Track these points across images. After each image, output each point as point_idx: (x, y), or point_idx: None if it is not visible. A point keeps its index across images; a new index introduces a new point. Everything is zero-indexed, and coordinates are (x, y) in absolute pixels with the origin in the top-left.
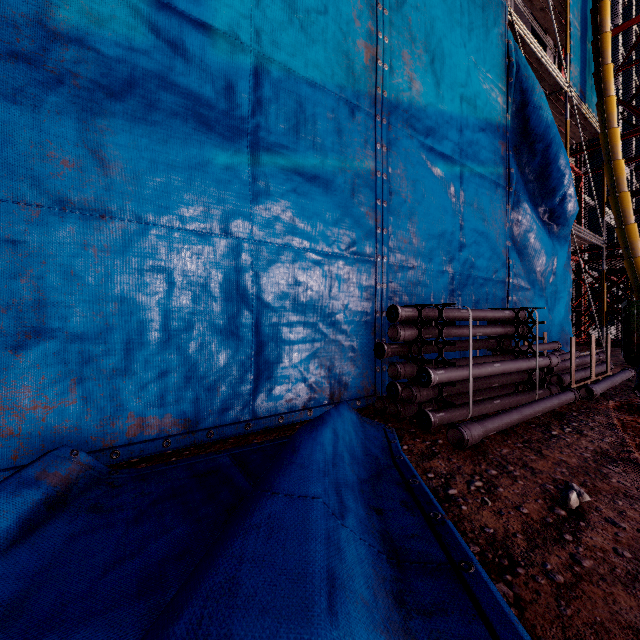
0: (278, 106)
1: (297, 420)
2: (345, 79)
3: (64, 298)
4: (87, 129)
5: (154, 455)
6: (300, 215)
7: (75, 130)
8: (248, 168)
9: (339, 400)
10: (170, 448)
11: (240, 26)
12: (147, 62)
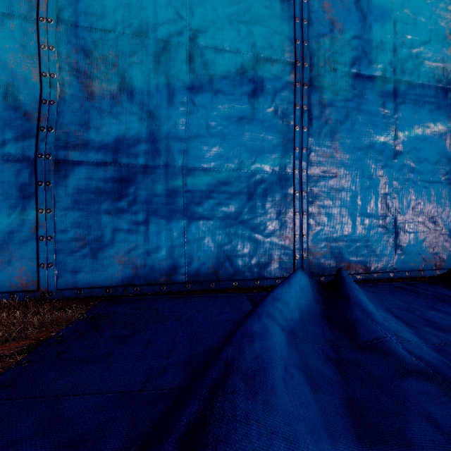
0: (405, 104)
1: (414, 276)
2: (442, 75)
3: (325, 210)
4: (332, 140)
5: (353, 281)
6: (416, 161)
7: (328, 141)
8: (390, 141)
9: (438, 268)
10: (359, 279)
11: (387, 70)
12: (351, 104)
